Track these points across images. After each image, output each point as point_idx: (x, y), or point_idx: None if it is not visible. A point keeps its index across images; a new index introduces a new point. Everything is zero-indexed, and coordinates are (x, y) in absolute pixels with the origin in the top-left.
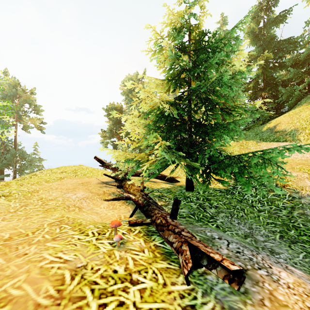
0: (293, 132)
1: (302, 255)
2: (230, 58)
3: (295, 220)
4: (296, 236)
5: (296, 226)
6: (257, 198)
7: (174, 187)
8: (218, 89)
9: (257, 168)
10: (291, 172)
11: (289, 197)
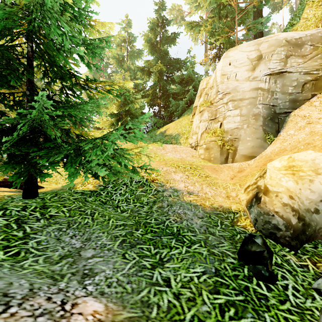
0: (177, 136)
1: (131, 265)
2: (84, 11)
3: (151, 215)
4: (141, 236)
5: (147, 223)
6: (125, 197)
7: (11, 195)
8: (49, 34)
9: (93, 152)
10: (163, 167)
11: (154, 192)
